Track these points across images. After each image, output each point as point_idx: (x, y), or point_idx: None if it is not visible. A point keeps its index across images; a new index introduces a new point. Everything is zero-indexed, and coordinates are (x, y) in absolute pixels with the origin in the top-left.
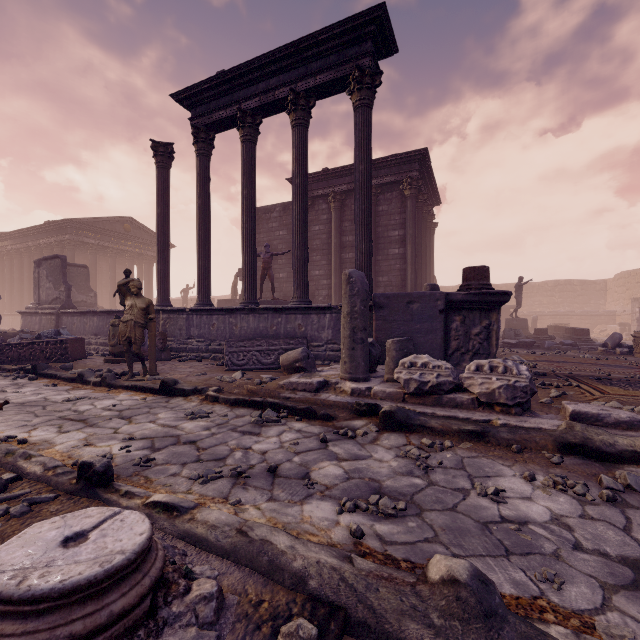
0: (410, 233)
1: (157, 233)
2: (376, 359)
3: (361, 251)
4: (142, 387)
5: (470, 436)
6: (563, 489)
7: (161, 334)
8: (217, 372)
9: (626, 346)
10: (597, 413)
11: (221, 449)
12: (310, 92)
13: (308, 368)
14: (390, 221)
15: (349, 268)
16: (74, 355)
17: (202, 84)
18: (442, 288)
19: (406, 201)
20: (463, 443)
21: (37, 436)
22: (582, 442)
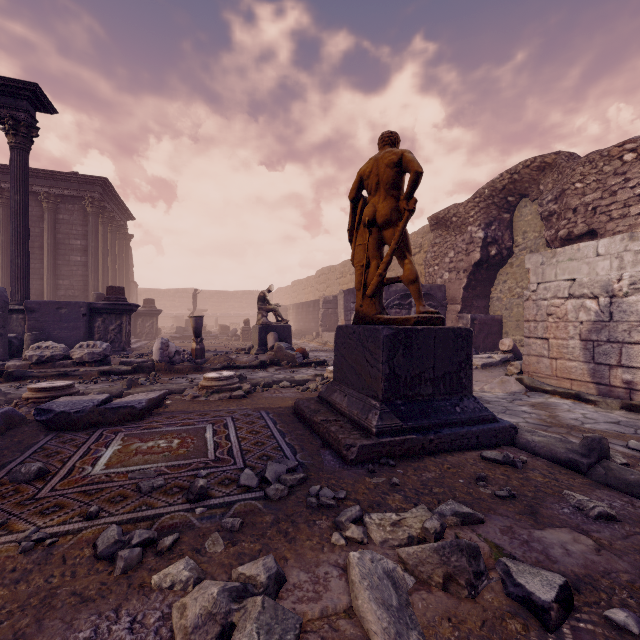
0: (92, 245)
1: None
2: (20, 348)
3: (17, 265)
4: None
5: (59, 376)
6: (81, 383)
7: None
8: None
9: (239, 336)
10: (130, 360)
11: None
12: None
13: None
14: (72, 230)
15: None
16: None
17: None
18: (155, 290)
19: (88, 216)
20: (53, 379)
21: None
22: (109, 370)
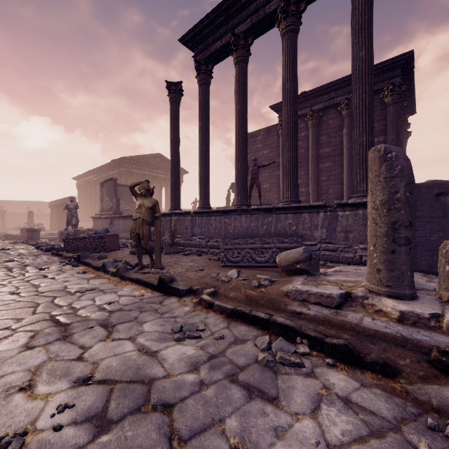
0: (391, 138)
1: (170, 154)
2: None
3: (361, 144)
4: (144, 281)
5: None
6: None
7: (170, 232)
8: (213, 268)
9: None
10: None
11: None
12: None
13: (311, 271)
14: None
15: (326, 176)
16: (111, 247)
17: (202, 22)
18: None
19: (387, 108)
20: None
21: None
22: None
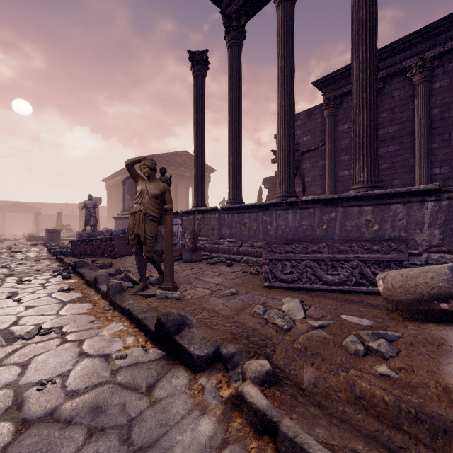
0: None
1: (194, 139)
2: None
3: None
4: (136, 318)
5: None
6: None
7: (191, 233)
8: (253, 290)
9: None
10: None
11: None
12: None
13: None
14: None
15: (388, 163)
16: (120, 252)
17: None
18: None
19: None
20: None
21: None
22: None
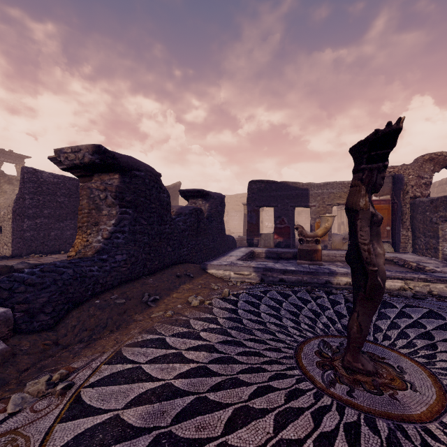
0: None
1: None
2: None
3: None
4: None
5: None
6: None
7: None
8: None
9: None
10: None
11: None
12: (3, 161)
13: None
14: None
15: None
16: None
17: None
18: None
19: None
20: None
21: None
22: None
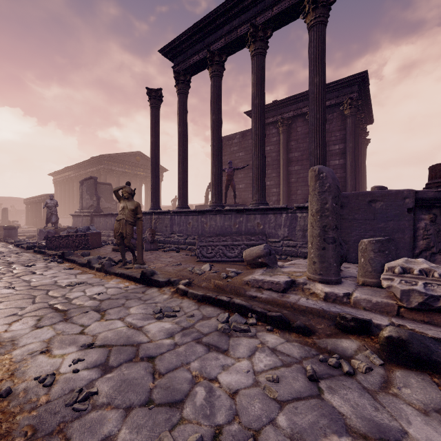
0: (350, 146)
1: (151, 156)
2: (343, 258)
3: (316, 156)
4: (128, 275)
5: None
6: None
7: (151, 230)
8: (190, 263)
9: None
10: None
11: (180, 377)
12: (267, 24)
13: (270, 264)
14: (331, 137)
15: (295, 178)
16: (93, 245)
17: (181, 37)
18: None
19: (346, 119)
20: None
21: (12, 331)
22: None
